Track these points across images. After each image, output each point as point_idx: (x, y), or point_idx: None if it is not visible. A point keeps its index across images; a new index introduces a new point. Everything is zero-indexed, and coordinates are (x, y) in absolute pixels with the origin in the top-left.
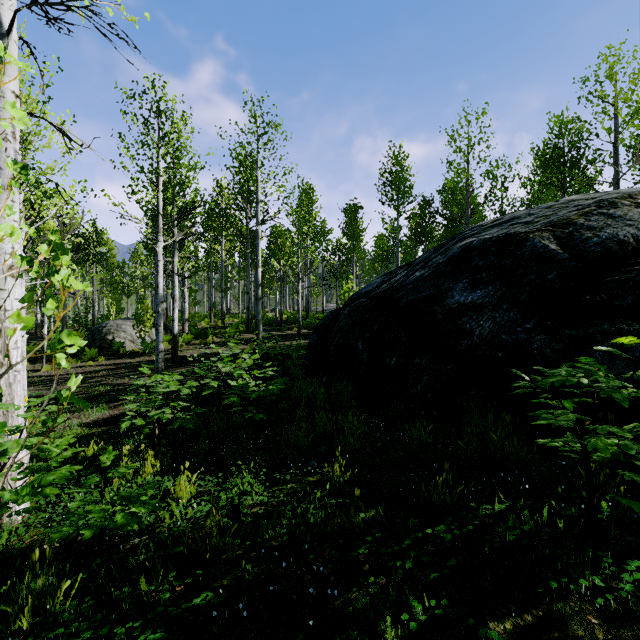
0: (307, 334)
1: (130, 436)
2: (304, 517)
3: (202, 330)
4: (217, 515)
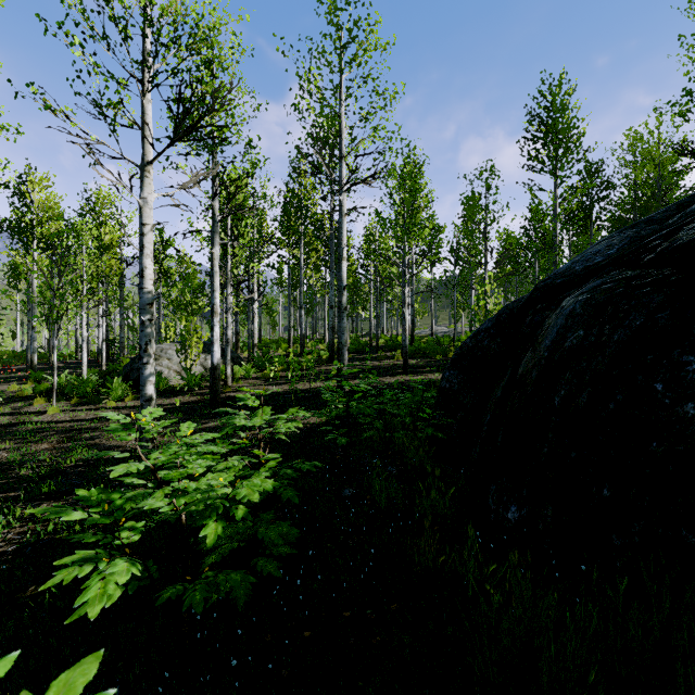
0: (416, 365)
1: None
2: None
3: None
4: None
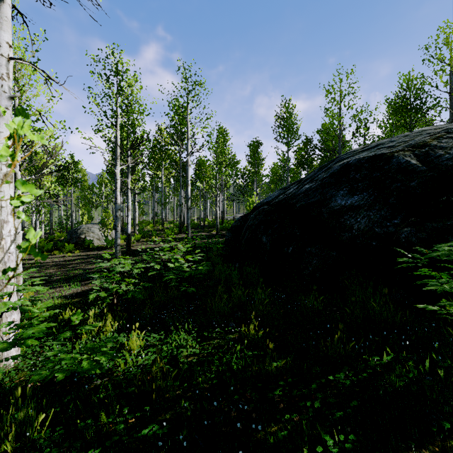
0: (223, 234)
1: (96, 305)
2: (228, 365)
3: (148, 232)
4: (161, 363)
